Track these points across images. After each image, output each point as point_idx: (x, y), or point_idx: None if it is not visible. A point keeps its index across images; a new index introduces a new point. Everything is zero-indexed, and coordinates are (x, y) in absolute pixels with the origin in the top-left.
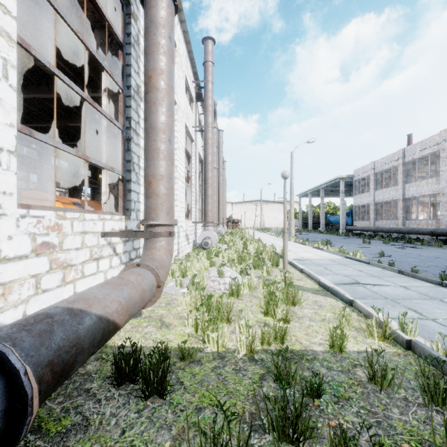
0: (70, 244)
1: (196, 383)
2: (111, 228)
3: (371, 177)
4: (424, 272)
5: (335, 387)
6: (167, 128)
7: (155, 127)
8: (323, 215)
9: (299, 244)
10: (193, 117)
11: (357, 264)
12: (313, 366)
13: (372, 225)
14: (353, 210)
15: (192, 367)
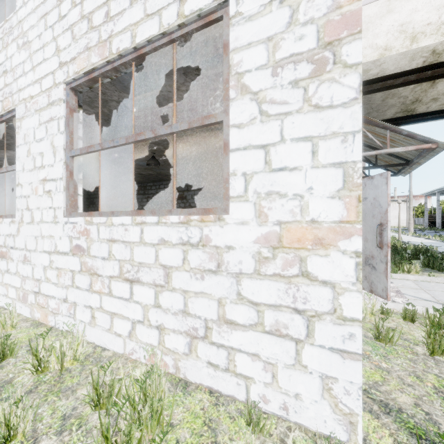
0: None
1: None
2: None
3: None
4: None
5: None
6: None
7: None
8: None
9: (414, 237)
10: None
11: None
12: None
13: None
14: None
15: None
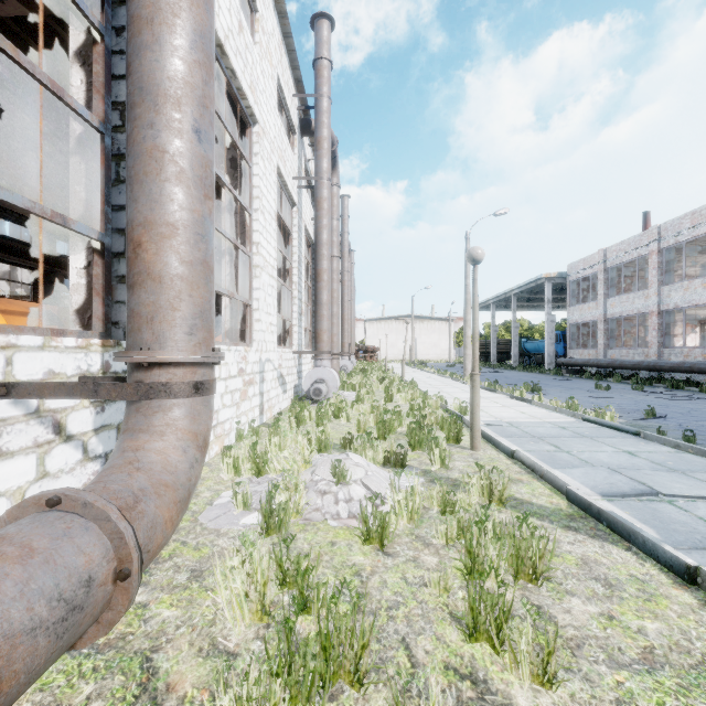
0: None
1: None
2: (44, 372)
3: (599, 276)
4: None
5: None
6: (190, 96)
7: (151, 88)
8: (516, 340)
9: (483, 391)
10: (295, 161)
11: (615, 435)
12: None
13: (602, 357)
14: (566, 331)
15: None
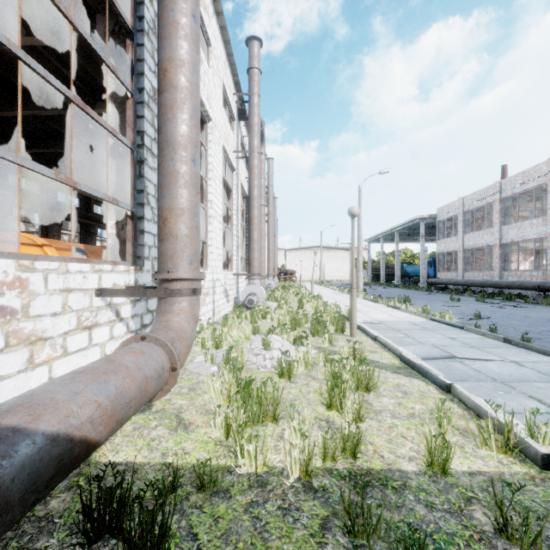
0: (42, 308)
1: (218, 536)
2: (112, 284)
3: (459, 217)
4: (537, 340)
5: (444, 546)
6: (190, 143)
7: (172, 141)
8: (399, 265)
9: (369, 302)
10: (235, 140)
11: (448, 329)
12: (405, 501)
13: (460, 278)
14: (435, 259)
15: (215, 502)
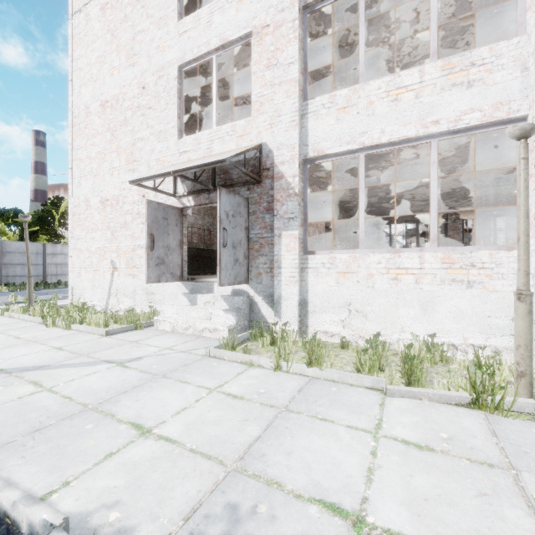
0: None
1: None
2: None
3: None
4: None
5: None
6: None
7: None
8: None
9: None
10: None
11: None
12: None
13: None
14: None
15: None
